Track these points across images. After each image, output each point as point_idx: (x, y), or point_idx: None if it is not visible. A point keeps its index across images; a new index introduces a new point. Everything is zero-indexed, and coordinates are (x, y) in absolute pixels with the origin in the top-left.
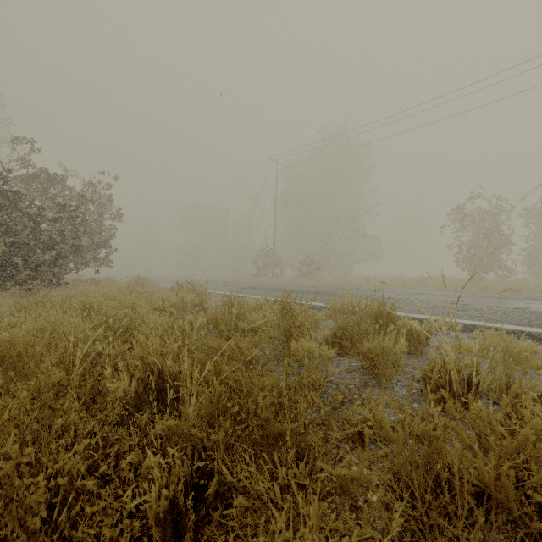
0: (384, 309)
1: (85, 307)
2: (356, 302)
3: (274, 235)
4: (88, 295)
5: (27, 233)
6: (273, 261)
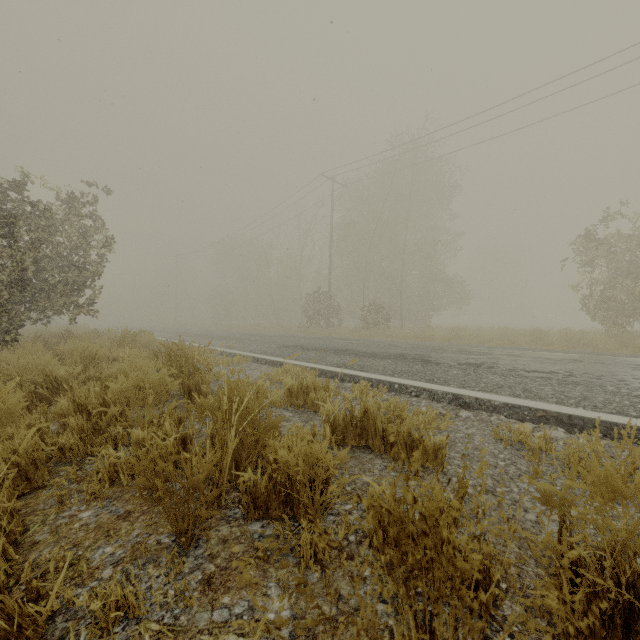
0: None
1: None
2: None
3: (330, 274)
4: None
5: None
6: (328, 307)
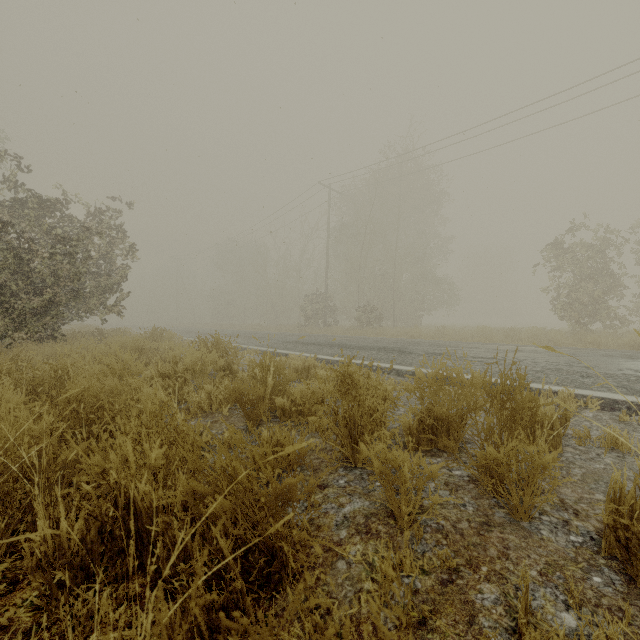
0: (515, 389)
1: (57, 374)
2: (455, 371)
3: (326, 276)
4: (72, 355)
5: (9, 272)
6: (325, 308)
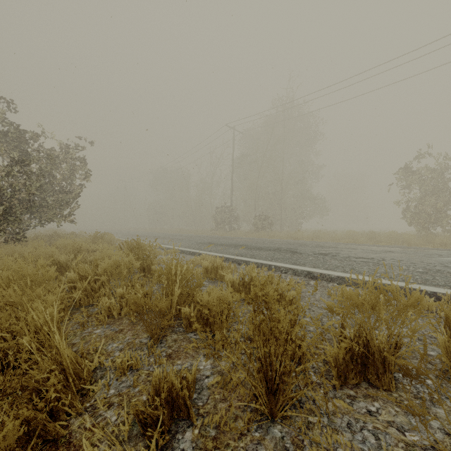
0: None
1: None
2: (390, 291)
3: (231, 193)
4: (3, 259)
5: None
6: (231, 217)
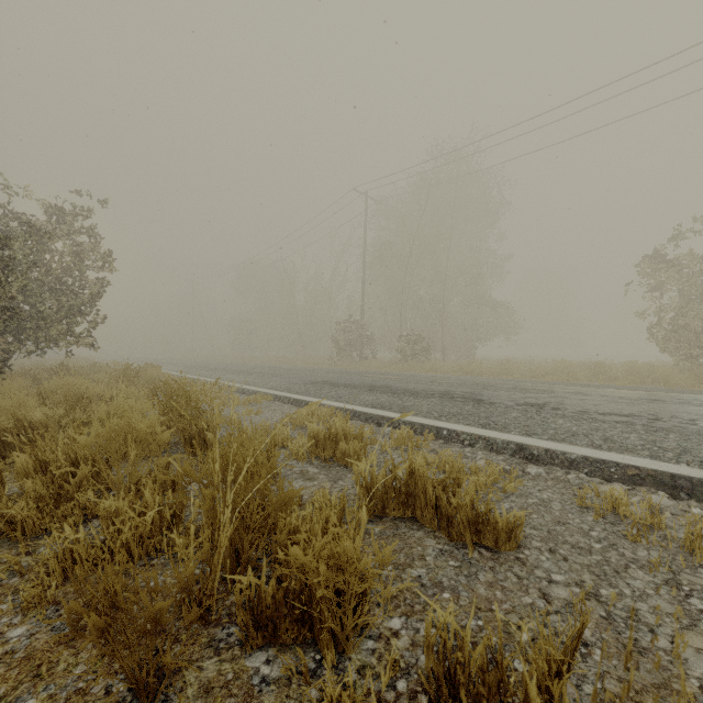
0: None
1: None
2: None
3: (363, 300)
4: None
5: None
6: (361, 338)
